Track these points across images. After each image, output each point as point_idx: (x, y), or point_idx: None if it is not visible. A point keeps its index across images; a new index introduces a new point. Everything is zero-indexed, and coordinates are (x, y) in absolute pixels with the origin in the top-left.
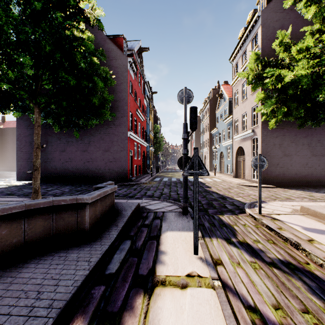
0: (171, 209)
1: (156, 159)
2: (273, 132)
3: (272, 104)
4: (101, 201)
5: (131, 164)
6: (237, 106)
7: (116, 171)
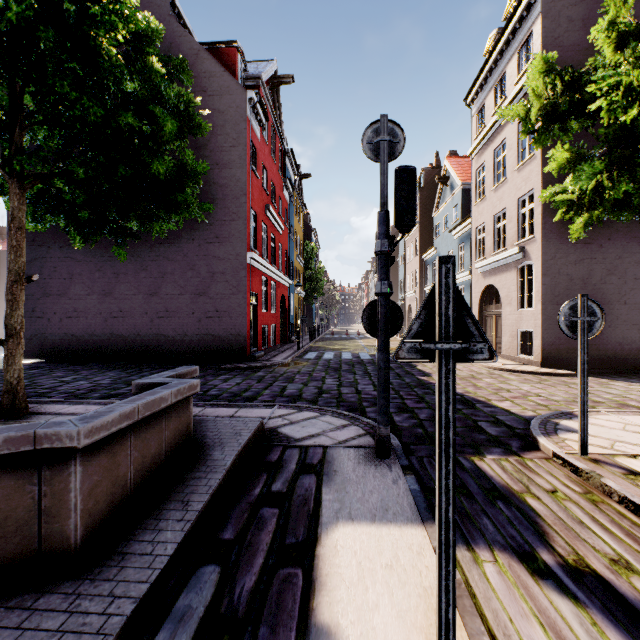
0: (345, 439)
1: (309, 312)
2: (568, 252)
3: (596, 174)
4: (139, 431)
5: (254, 324)
6: (484, 198)
7: (221, 338)
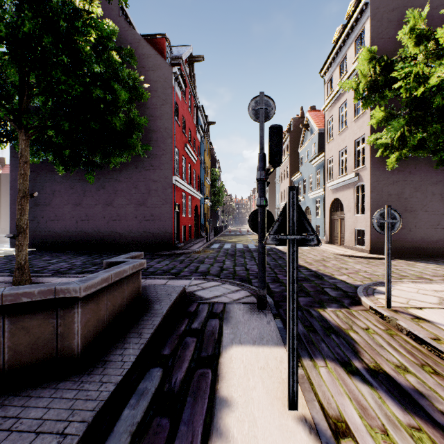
0: (237, 298)
1: (214, 217)
2: (388, 176)
3: (401, 127)
4: (111, 290)
5: (177, 224)
6: (332, 139)
7: (155, 234)
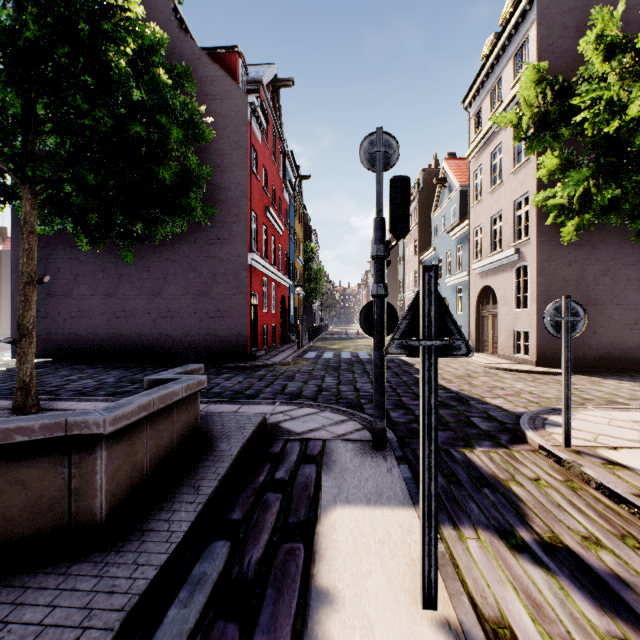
0: (343, 433)
1: (309, 313)
2: (562, 254)
3: (584, 180)
4: (154, 421)
5: (255, 323)
6: (481, 200)
7: (223, 338)
